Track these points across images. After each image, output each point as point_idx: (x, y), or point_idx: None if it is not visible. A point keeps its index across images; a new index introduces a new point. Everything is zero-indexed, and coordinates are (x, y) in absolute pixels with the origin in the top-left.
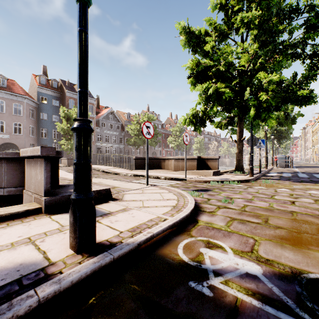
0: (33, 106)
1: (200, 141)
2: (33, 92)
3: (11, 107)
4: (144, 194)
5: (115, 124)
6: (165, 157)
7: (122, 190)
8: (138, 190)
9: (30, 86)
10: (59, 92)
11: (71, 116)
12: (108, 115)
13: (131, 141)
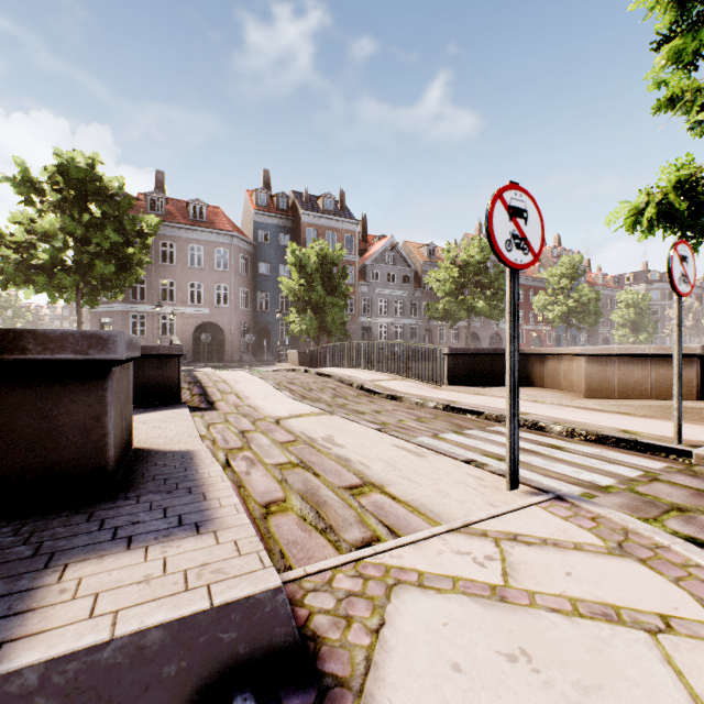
0: (246, 252)
1: (636, 300)
2: (247, 225)
3: (212, 257)
4: (523, 616)
5: (401, 273)
6: (547, 348)
7: (391, 526)
8: (475, 536)
9: (244, 214)
10: (290, 217)
11: (306, 261)
12: (386, 253)
13: (438, 310)
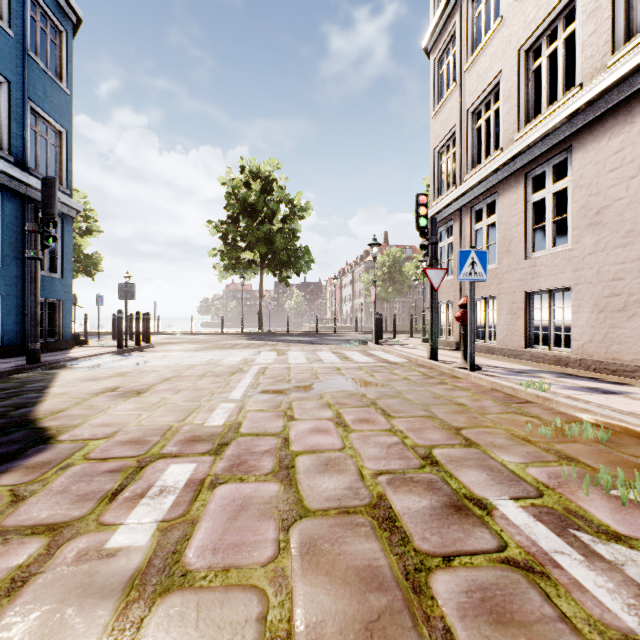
0: None
1: None
2: None
3: None
4: None
5: None
6: None
7: None
8: None
9: None
10: None
11: None
12: None
13: None
